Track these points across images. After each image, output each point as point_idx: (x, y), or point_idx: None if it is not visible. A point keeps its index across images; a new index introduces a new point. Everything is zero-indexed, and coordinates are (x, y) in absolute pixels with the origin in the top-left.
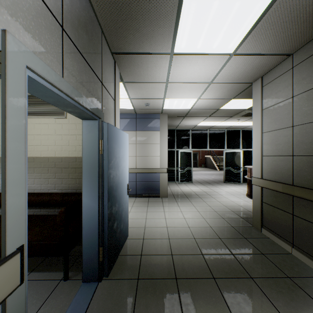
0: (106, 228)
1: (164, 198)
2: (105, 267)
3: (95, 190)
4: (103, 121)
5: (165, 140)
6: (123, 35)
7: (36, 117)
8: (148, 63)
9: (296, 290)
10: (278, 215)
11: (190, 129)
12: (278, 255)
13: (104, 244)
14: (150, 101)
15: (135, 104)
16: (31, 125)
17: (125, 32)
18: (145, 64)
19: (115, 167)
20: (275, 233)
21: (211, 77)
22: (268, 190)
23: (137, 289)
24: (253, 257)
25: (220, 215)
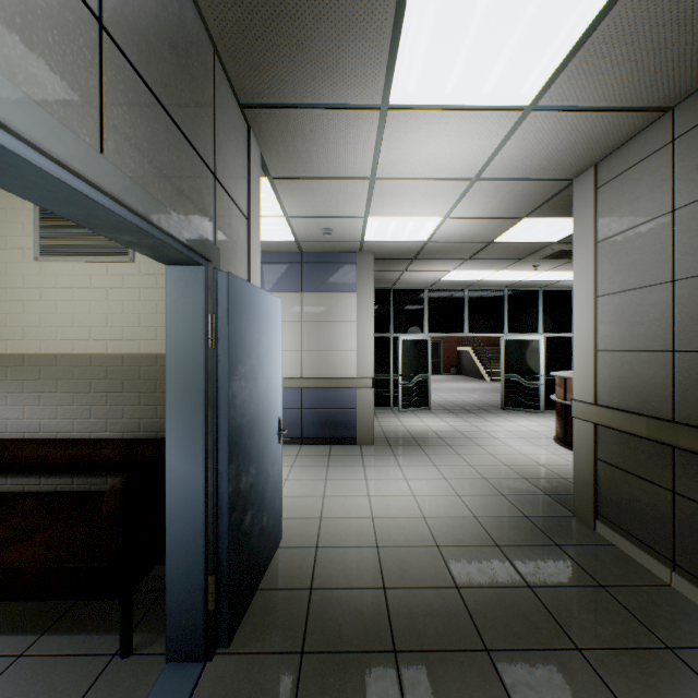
0: (225, 529)
1: (366, 446)
2: (222, 623)
3: (196, 438)
4: (219, 267)
5: (368, 312)
6: (268, 60)
7: (63, 259)
8: (328, 130)
9: (689, 682)
10: (635, 493)
11: (426, 289)
12: (639, 588)
13: (219, 569)
14: (335, 224)
15: (300, 231)
16: (50, 278)
17: (271, 51)
18: (322, 133)
19: (247, 380)
20: (629, 534)
21: (475, 164)
22: (612, 431)
23: (300, 680)
24: (578, 596)
25: (497, 488)
